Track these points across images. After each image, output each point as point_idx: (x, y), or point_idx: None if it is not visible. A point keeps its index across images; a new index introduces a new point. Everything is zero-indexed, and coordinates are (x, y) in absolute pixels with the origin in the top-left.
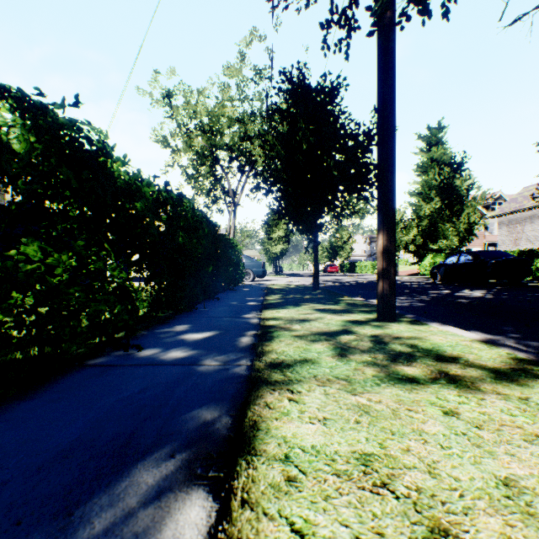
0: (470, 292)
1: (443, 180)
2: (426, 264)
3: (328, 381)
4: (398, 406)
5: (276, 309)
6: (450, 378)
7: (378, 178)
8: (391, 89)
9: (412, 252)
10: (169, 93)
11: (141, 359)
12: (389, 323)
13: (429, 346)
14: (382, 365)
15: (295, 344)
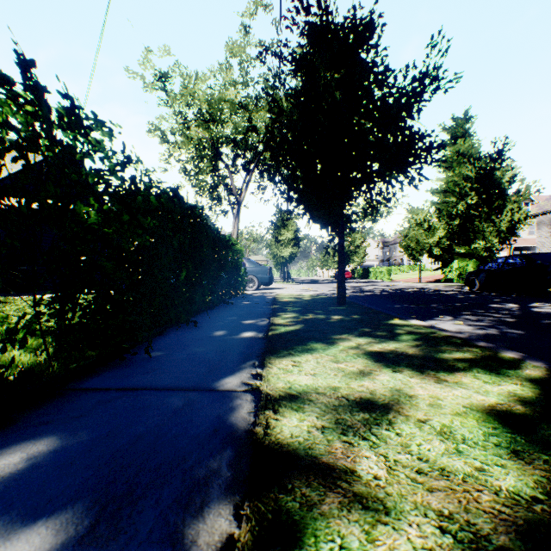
0: (548, 307)
1: (480, 172)
2: (453, 269)
3: None
4: None
5: (292, 354)
6: None
7: None
8: None
9: (435, 256)
10: (163, 75)
11: None
12: None
13: None
14: None
15: None
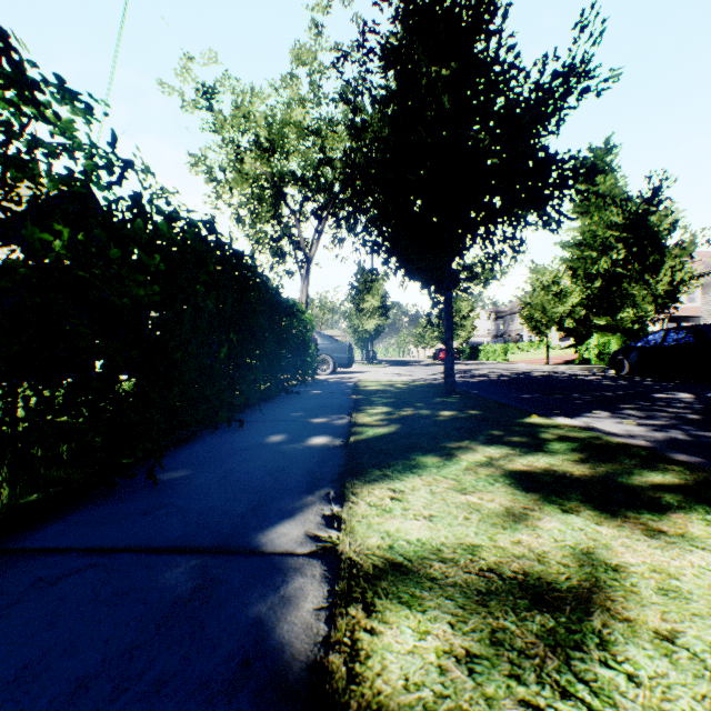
0: None
1: (629, 217)
2: (590, 347)
3: None
4: None
5: (389, 477)
6: None
7: None
8: None
9: (567, 330)
10: (207, 89)
11: None
12: None
13: None
14: None
15: None
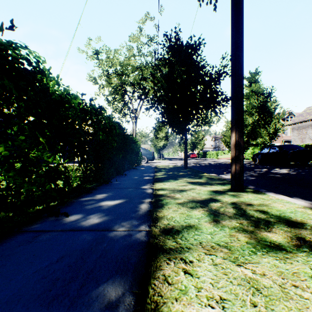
0: (279, 170)
1: (260, 103)
2: (249, 152)
3: (212, 248)
4: (283, 280)
5: (163, 182)
6: (310, 245)
7: (232, 95)
8: (241, 36)
9: None
10: (97, 52)
11: (66, 224)
12: (240, 193)
13: (276, 212)
14: (250, 231)
15: (179, 210)
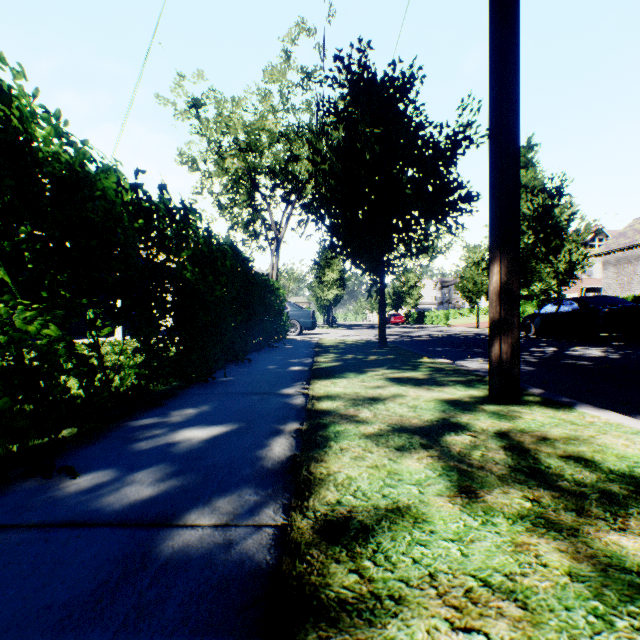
0: (584, 350)
1: (537, 209)
2: None
3: (470, 601)
4: None
5: (331, 378)
6: None
7: (492, 177)
8: (513, 36)
9: None
10: (196, 102)
11: (60, 503)
12: (513, 407)
13: (619, 464)
14: (567, 528)
15: (368, 457)
